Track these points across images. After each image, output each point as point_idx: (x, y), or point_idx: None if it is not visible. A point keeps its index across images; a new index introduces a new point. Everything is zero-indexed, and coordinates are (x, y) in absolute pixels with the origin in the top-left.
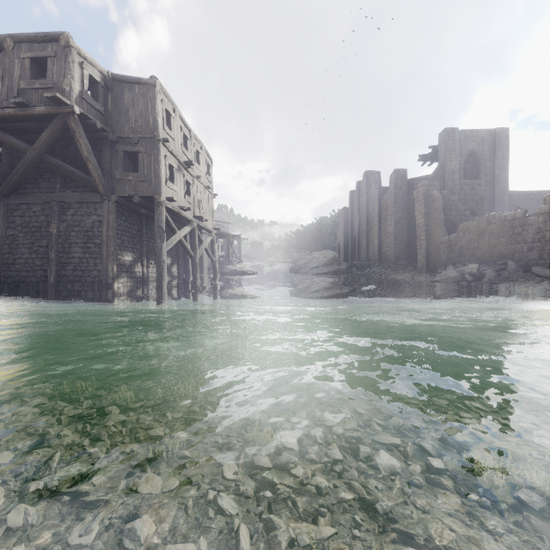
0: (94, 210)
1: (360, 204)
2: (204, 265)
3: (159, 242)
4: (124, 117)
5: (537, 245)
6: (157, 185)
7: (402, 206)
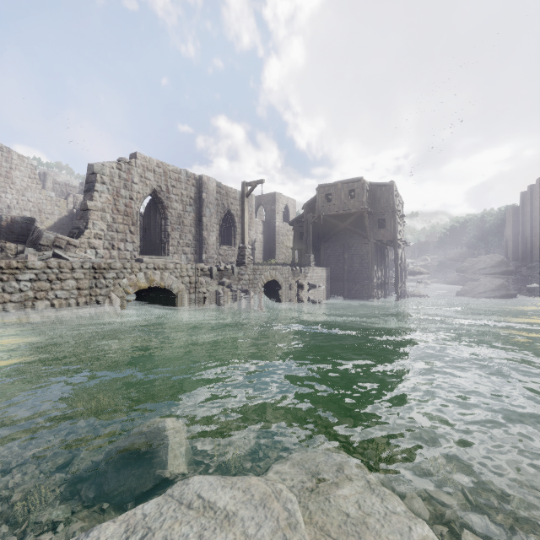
0: (364, 247)
1: (532, 206)
2: (389, 268)
3: (396, 261)
4: (377, 202)
5: None
6: (395, 233)
7: None
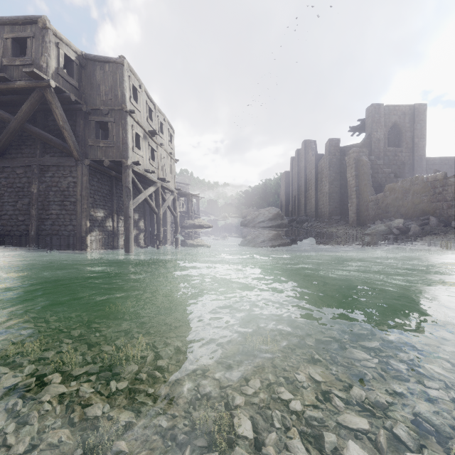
0: (70, 173)
1: (299, 168)
2: (167, 220)
3: (126, 201)
4: (96, 91)
5: None
6: (125, 150)
7: (335, 170)
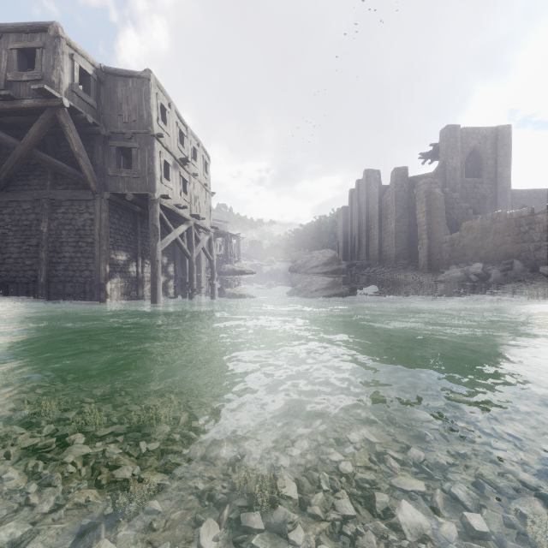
0: (86, 208)
1: (360, 202)
2: (201, 265)
3: (153, 241)
4: (117, 111)
5: (545, 244)
6: (151, 182)
7: (403, 205)
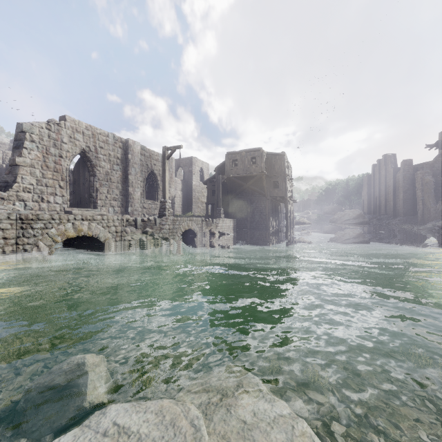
0: (263, 203)
1: (380, 175)
2: (282, 219)
3: (287, 214)
4: (273, 168)
5: None
6: (286, 192)
7: (409, 182)
